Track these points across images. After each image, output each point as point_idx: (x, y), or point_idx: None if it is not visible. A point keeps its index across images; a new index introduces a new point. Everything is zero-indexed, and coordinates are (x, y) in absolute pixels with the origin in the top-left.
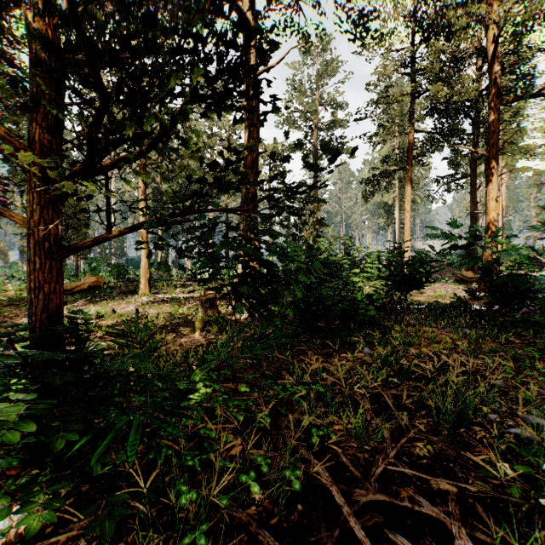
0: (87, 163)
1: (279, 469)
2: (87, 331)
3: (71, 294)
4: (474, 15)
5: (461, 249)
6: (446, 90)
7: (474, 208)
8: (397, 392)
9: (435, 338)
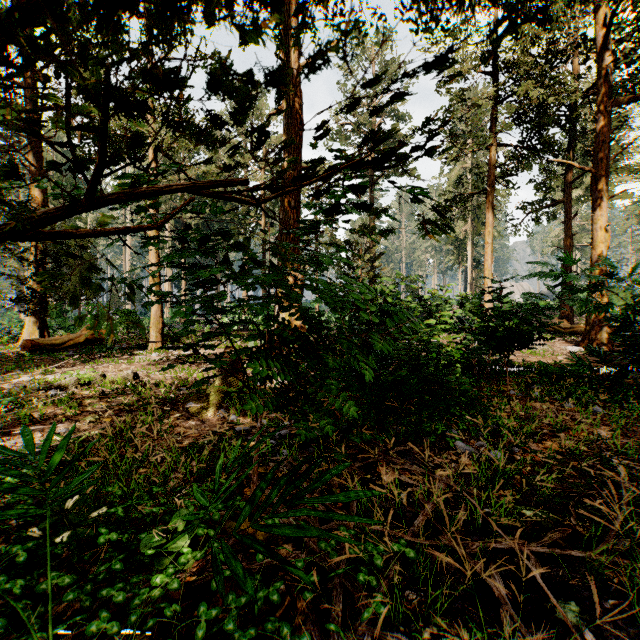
0: None
1: None
2: None
3: (61, 349)
4: None
5: (583, 291)
6: (541, 90)
7: (569, 241)
8: (543, 548)
9: (564, 425)
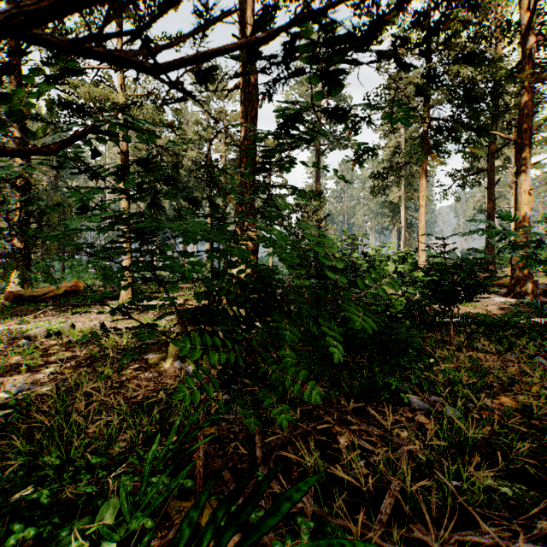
0: None
1: None
2: None
3: (42, 300)
4: None
5: (522, 247)
6: (470, 68)
7: (492, 205)
8: (534, 543)
9: (517, 380)
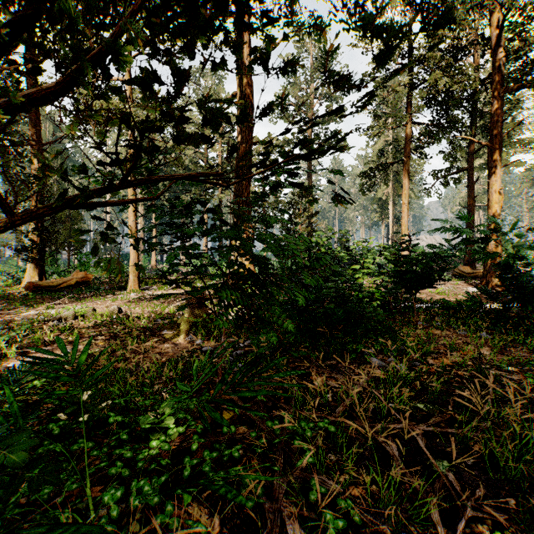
0: None
1: None
2: None
3: (57, 290)
4: None
5: (475, 242)
6: (447, 79)
7: (472, 202)
8: (428, 427)
9: (455, 346)
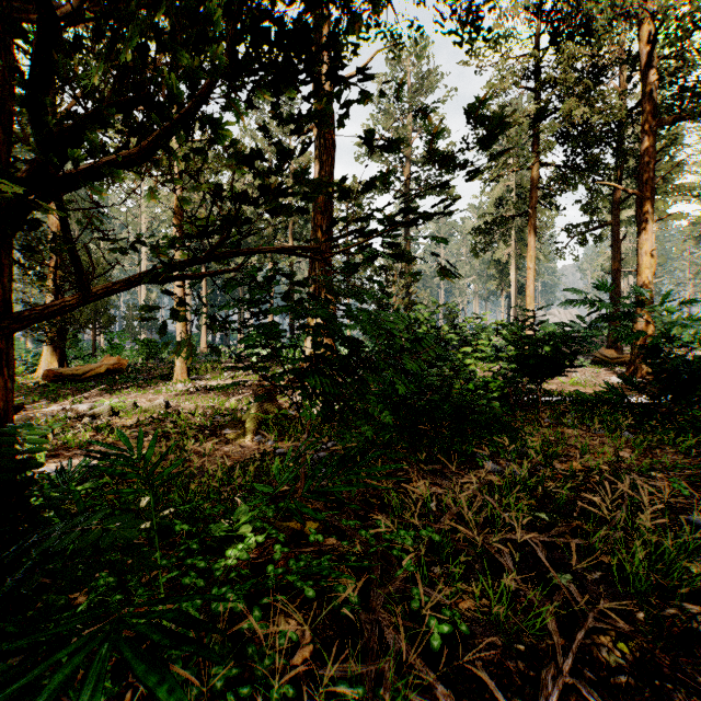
0: (38, 164)
1: (376, 696)
2: (32, 465)
3: (82, 380)
4: (624, 6)
5: (616, 319)
6: (584, 108)
7: (617, 266)
8: (550, 538)
9: (588, 447)
